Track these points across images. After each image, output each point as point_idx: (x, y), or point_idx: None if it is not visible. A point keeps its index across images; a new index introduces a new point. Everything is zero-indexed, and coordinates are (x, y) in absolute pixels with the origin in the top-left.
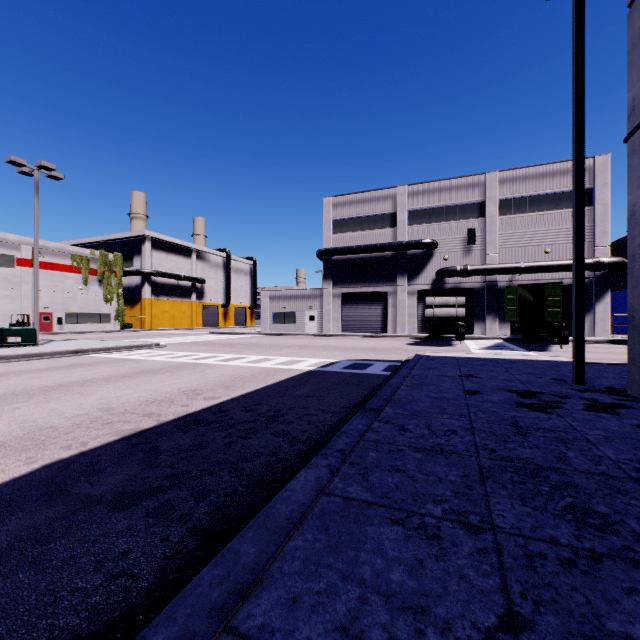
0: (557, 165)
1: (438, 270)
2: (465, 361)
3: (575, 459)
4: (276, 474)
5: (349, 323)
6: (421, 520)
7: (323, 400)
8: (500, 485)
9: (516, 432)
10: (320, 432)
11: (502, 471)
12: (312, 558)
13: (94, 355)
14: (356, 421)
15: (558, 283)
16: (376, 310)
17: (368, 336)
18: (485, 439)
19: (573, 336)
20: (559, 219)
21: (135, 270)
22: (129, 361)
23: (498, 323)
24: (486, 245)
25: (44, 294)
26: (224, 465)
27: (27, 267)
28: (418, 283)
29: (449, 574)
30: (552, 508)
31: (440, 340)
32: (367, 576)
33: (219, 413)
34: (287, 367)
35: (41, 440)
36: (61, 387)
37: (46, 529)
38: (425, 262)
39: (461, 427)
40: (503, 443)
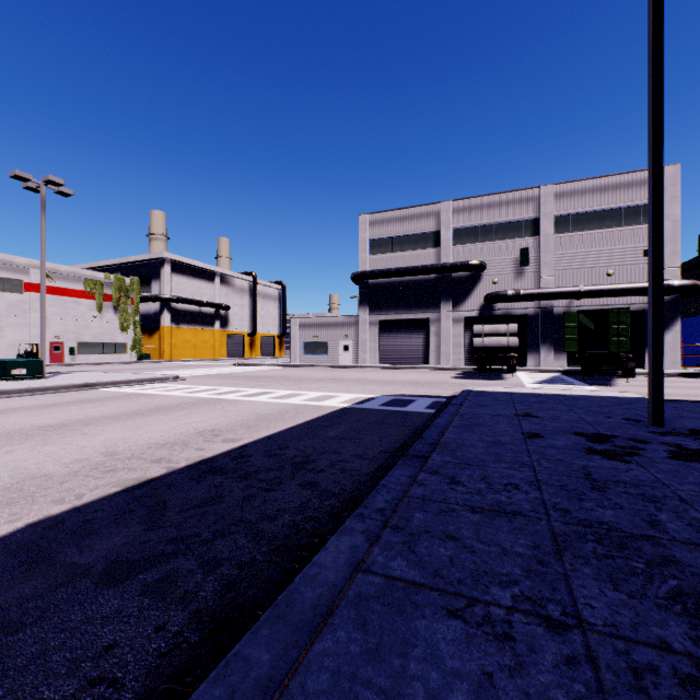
0: (621, 177)
1: (486, 295)
2: (520, 397)
3: (670, 524)
4: (302, 538)
5: (387, 354)
6: (486, 611)
7: (359, 443)
8: (581, 560)
9: (591, 487)
10: (355, 483)
11: (581, 540)
12: (345, 669)
13: (105, 389)
14: (398, 471)
15: (624, 309)
16: (417, 339)
17: (408, 368)
18: (555, 496)
19: (649, 370)
20: (623, 237)
21: (153, 296)
22: (143, 396)
23: (554, 354)
24: (540, 267)
25: (55, 322)
26: (241, 525)
27: (36, 293)
28: (464, 309)
29: (530, 698)
30: (653, 595)
31: (489, 373)
32: (419, 699)
33: (239, 459)
34: (318, 404)
35: (30, 491)
36: (63, 426)
37: (16, 612)
38: (472, 286)
39: (524, 480)
40: (577, 501)
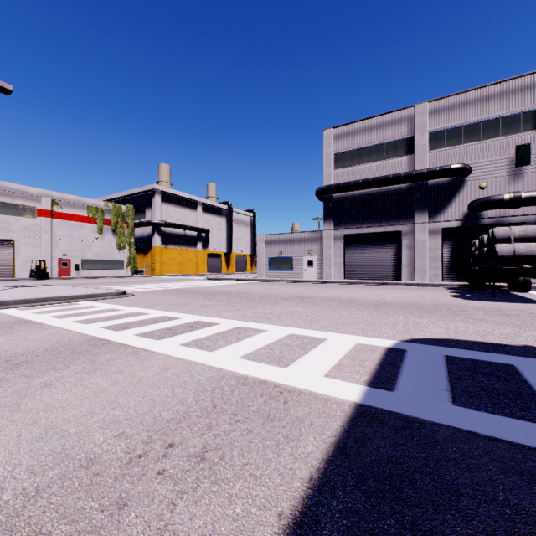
0: None
1: (473, 201)
2: None
3: None
4: None
5: (353, 268)
6: None
7: None
8: None
9: None
10: None
11: None
12: None
13: (3, 310)
14: None
15: None
16: (386, 253)
17: (379, 284)
18: None
19: None
20: None
21: (146, 221)
22: (1, 329)
23: None
24: None
25: (62, 242)
26: None
27: (47, 217)
28: (443, 219)
29: None
30: None
31: (488, 290)
32: None
33: None
34: (279, 377)
35: None
36: None
37: None
38: (453, 193)
39: None
40: None
